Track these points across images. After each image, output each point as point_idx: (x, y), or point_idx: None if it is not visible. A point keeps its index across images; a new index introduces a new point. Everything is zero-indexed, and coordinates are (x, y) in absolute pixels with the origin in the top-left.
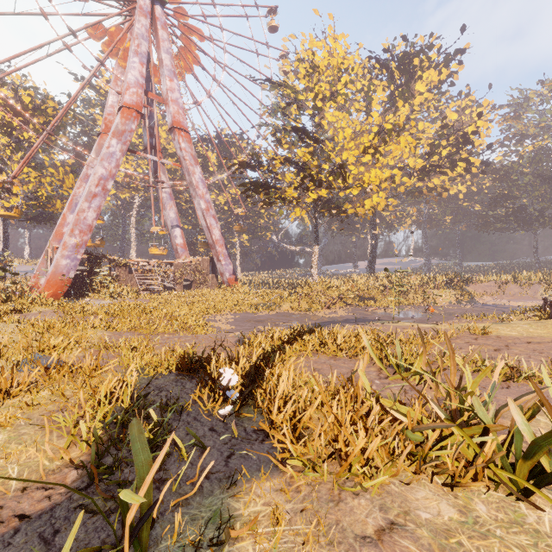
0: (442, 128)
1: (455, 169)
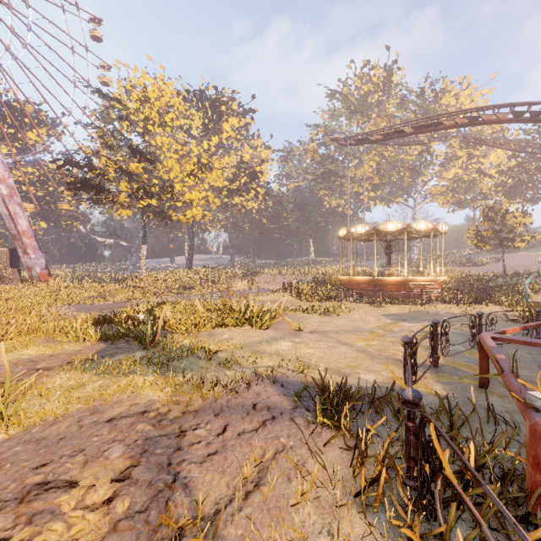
0: (241, 163)
1: (249, 194)
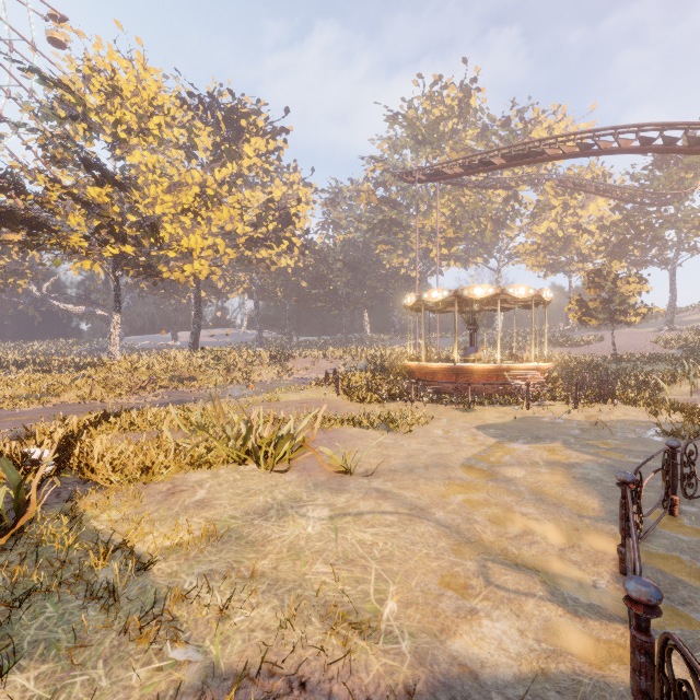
0: (269, 202)
1: (281, 245)
